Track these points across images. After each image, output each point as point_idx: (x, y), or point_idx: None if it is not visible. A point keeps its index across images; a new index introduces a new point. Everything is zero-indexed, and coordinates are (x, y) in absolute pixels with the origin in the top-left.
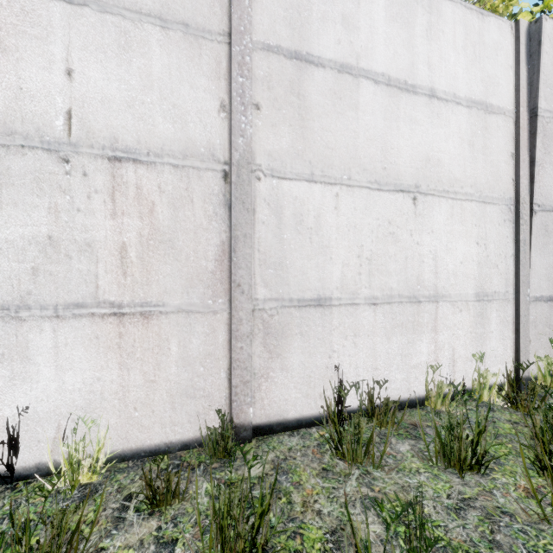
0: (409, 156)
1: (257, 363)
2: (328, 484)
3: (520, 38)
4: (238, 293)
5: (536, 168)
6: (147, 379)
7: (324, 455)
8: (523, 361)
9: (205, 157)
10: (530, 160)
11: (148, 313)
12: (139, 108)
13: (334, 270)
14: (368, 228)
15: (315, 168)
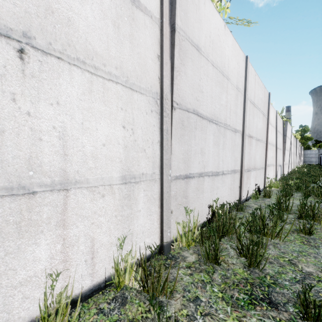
0: None
1: None
2: None
3: None
4: None
5: (175, 72)
6: None
7: None
8: (166, 230)
9: None
10: (172, 65)
11: None
12: None
13: None
14: None
15: None
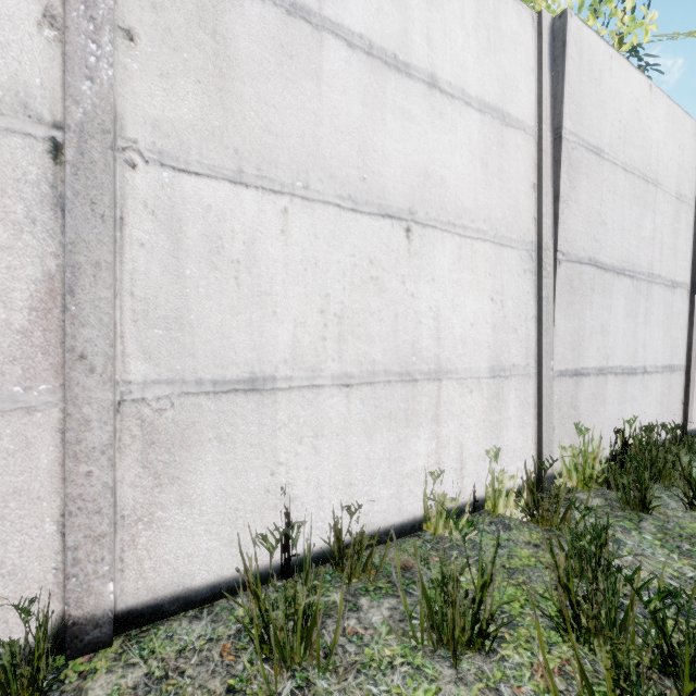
0: (401, 167)
1: (128, 497)
2: None
3: (543, 34)
4: (82, 372)
5: (560, 205)
6: None
7: (240, 656)
8: (546, 455)
9: (4, 107)
10: (554, 194)
11: None
12: None
13: (281, 331)
14: (338, 268)
15: (246, 161)
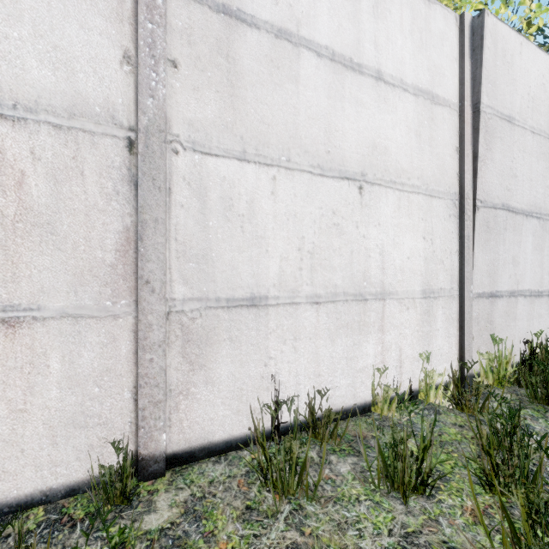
0: (355, 141)
1: (173, 377)
2: (249, 530)
3: (464, 31)
4: (147, 292)
5: (478, 163)
6: (13, 409)
7: (251, 487)
8: (467, 358)
9: (101, 119)
10: (474, 155)
11: (14, 319)
12: (0, 43)
13: (271, 264)
14: (310, 218)
15: (248, 145)
